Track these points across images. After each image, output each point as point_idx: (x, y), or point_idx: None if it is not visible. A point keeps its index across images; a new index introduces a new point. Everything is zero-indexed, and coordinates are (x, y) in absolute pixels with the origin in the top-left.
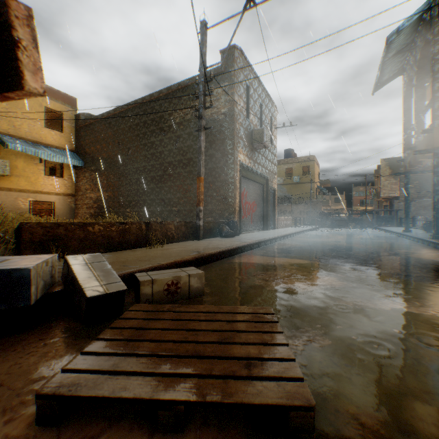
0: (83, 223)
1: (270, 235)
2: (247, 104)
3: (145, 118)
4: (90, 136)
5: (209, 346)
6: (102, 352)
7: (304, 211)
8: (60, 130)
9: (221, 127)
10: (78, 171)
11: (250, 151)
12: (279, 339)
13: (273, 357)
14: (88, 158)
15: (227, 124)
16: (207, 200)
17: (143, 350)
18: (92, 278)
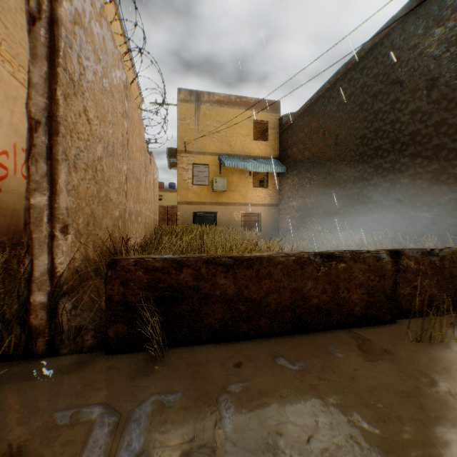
0: (233, 260)
1: None
2: None
3: (363, 79)
4: (291, 136)
5: None
6: None
7: None
8: (265, 140)
9: None
10: (281, 179)
11: None
12: None
13: None
14: (289, 162)
15: None
16: None
17: None
18: None
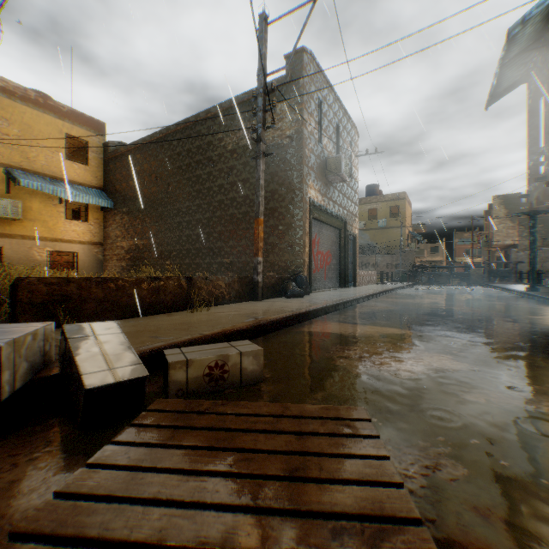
0: (102, 279)
1: (350, 295)
2: (319, 125)
3: (189, 145)
4: (121, 169)
5: (268, 484)
6: (89, 494)
7: (393, 264)
8: (85, 163)
9: (285, 155)
10: (107, 214)
11: (323, 185)
12: (386, 472)
13: (381, 514)
14: (118, 197)
15: (293, 150)
16: (268, 249)
17: (156, 490)
18: (97, 358)
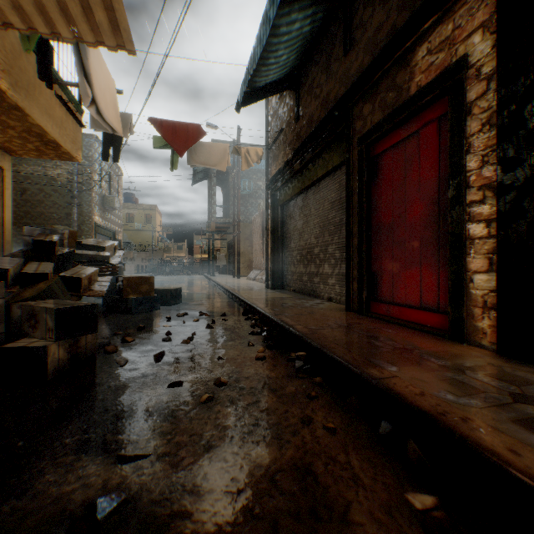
0: None
1: None
2: (100, 175)
3: None
4: None
5: None
6: None
7: (147, 259)
8: None
9: (79, 193)
10: None
11: (103, 212)
12: None
13: None
14: None
15: (85, 192)
16: None
17: None
18: None
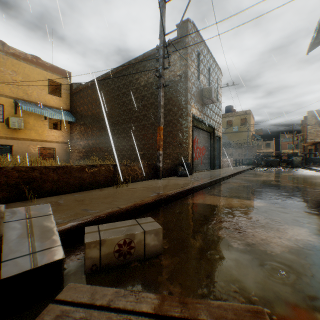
0: (56, 167)
1: (218, 174)
2: (198, 68)
3: (118, 83)
4: (79, 99)
5: None
6: None
7: (242, 154)
8: (59, 96)
9: (177, 87)
10: (72, 125)
11: (200, 105)
12: None
13: None
14: (78, 115)
15: (182, 84)
16: (166, 146)
17: None
18: (23, 241)
